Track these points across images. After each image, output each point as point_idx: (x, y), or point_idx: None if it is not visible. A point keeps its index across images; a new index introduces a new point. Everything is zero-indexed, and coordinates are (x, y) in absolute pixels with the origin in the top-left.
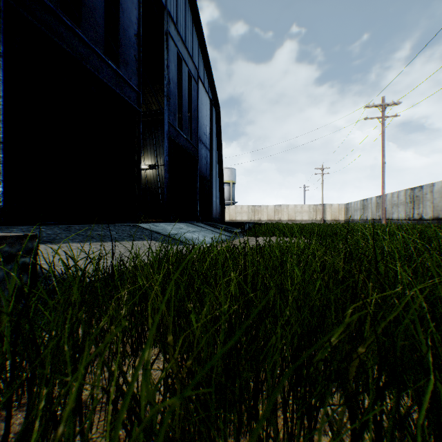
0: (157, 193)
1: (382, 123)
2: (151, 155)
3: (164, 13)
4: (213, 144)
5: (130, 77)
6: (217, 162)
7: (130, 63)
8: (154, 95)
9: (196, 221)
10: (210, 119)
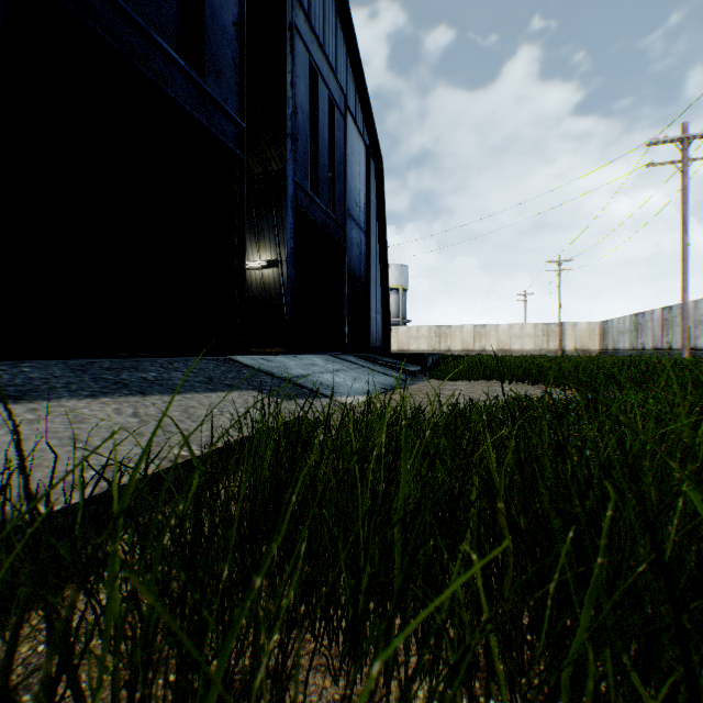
0: (280, 307)
1: (683, 171)
2: (270, 244)
3: None
4: (372, 223)
5: (226, 98)
6: (379, 253)
7: (226, 73)
8: (274, 146)
9: (342, 352)
10: (366, 180)
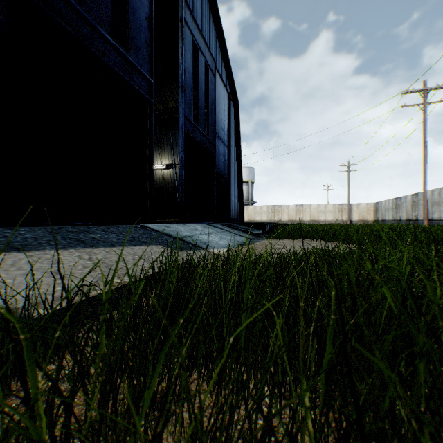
0: (174, 193)
1: (424, 110)
2: (168, 154)
3: None
4: (232, 141)
5: (141, 64)
6: (236, 160)
7: (141, 49)
8: (171, 92)
9: (213, 221)
10: (228, 114)
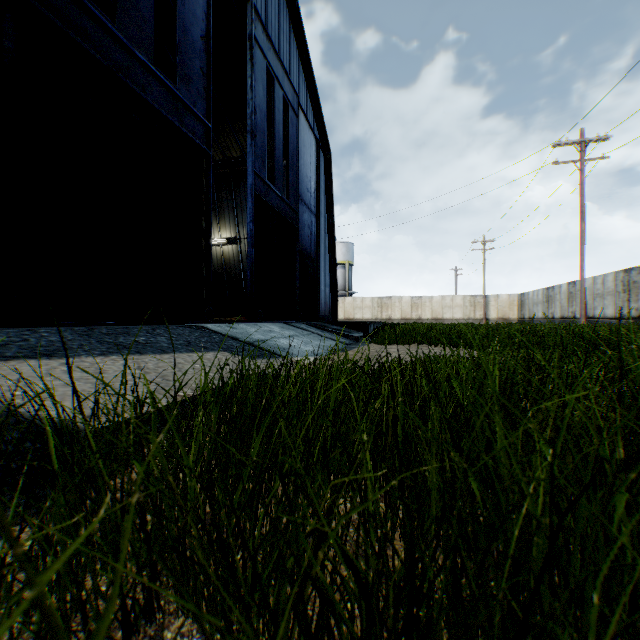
0: (239, 280)
1: (581, 169)
2: (230, 223)
3: (247, 7)
4: (321, 206)
5: (195, 101)
6: (327, 233)
7: (195, 80)
8: (234, 135)
9: (295, 320)
10: (316, 169)
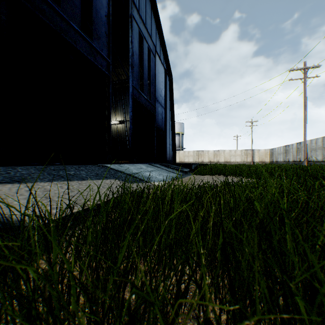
0: (125, 142)
1: (305, 83)
2: (121, 113)
3: (129, 1)
4: (167, 104)
5: (102, 49)
6: (170, 117)
7: (102, 38)
8: (123, 68)
9: (154, 162)
10: (164, 85)
